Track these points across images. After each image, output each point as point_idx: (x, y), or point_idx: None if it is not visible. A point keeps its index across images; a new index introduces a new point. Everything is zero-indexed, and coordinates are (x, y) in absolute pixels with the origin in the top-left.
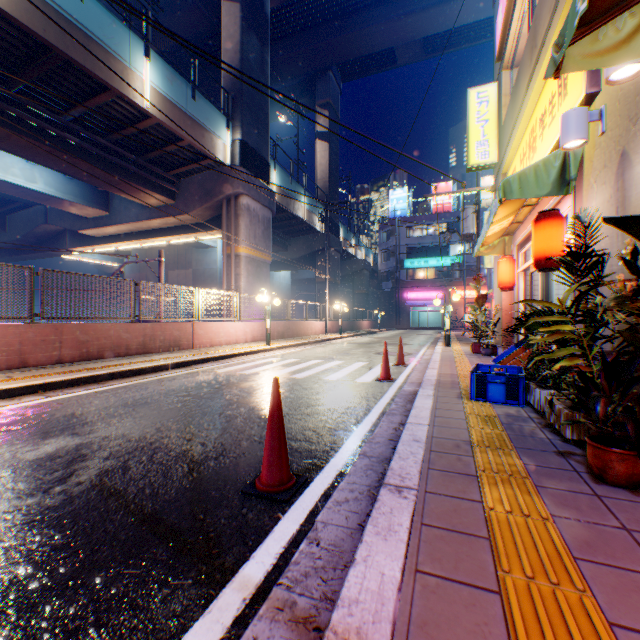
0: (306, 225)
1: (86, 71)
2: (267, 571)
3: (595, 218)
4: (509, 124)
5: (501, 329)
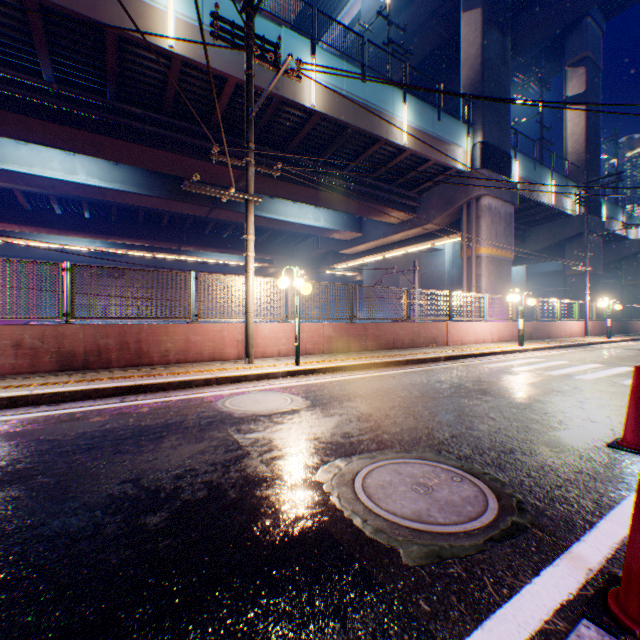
0: (551, 211)
1: (366, 134)
2: None
3: None
4: None
5: None
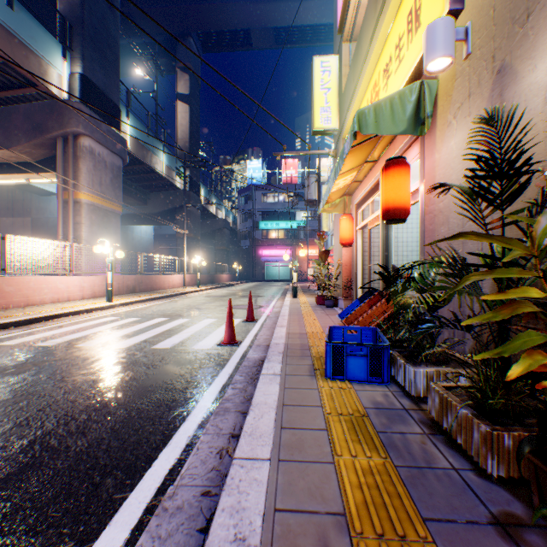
0: (166, 181)
1: None
2: None
3: (456, 158)
4: (351, 87)
5: (342, 282)
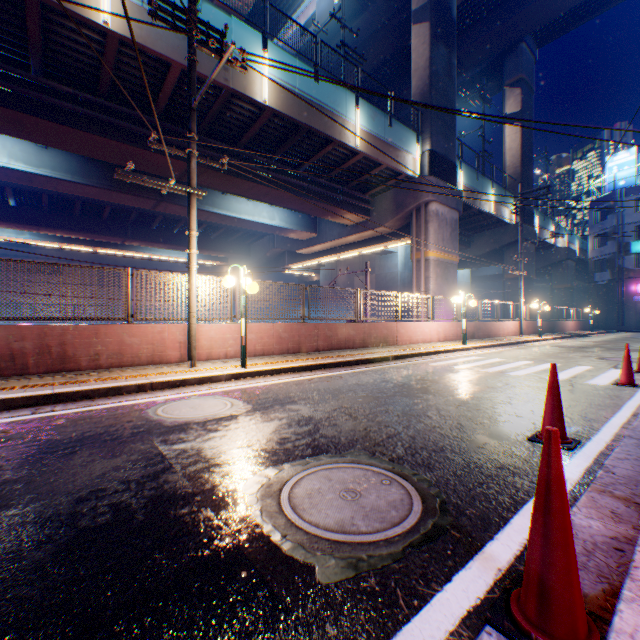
0: (492, 219)
1: (319, 134)
2: (578, 477)
3: None
4: None
5: None
